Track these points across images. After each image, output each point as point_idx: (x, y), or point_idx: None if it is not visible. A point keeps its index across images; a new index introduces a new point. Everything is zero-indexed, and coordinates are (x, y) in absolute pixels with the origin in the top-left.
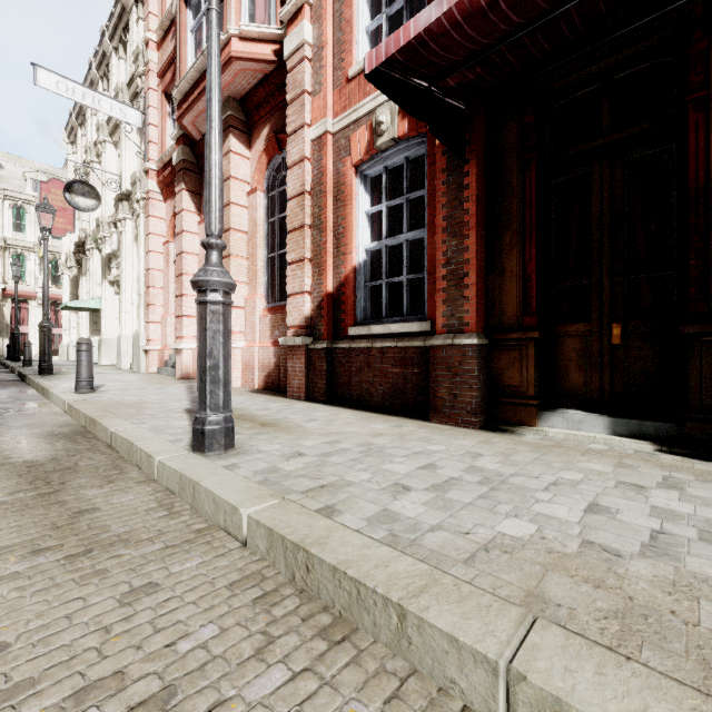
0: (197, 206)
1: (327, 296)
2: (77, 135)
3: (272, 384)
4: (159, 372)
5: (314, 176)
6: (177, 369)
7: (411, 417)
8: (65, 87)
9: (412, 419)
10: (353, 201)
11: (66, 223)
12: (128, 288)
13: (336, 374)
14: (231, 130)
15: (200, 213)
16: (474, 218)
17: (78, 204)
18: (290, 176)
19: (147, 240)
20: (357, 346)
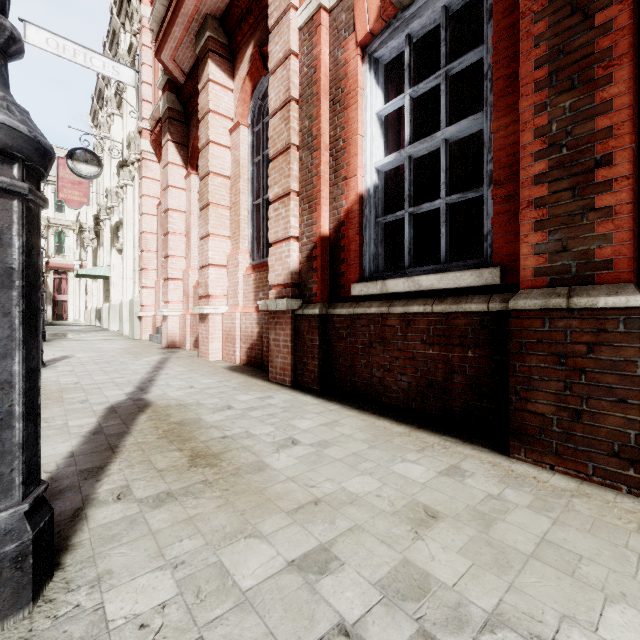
0: (184, 159)
1: (321, 240)
2: (98, 117)
3: (254, 359)
4: (151, 339)
5: (303, 76)
6: (163, 337)
7: (463, 438)
8: (55, 44)
9: (469, 446)
10: (358, 98)
11: (81, 195)
12: (129, 254)
13: (333, 352)
14: (210, 55)
15: (187, 166)
16: (626, 36)
17: (80, 171)
18: (273, 83)
19: (141, 203)
20: (365, 312)
